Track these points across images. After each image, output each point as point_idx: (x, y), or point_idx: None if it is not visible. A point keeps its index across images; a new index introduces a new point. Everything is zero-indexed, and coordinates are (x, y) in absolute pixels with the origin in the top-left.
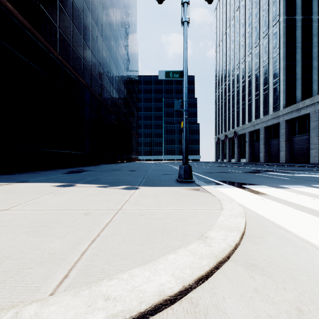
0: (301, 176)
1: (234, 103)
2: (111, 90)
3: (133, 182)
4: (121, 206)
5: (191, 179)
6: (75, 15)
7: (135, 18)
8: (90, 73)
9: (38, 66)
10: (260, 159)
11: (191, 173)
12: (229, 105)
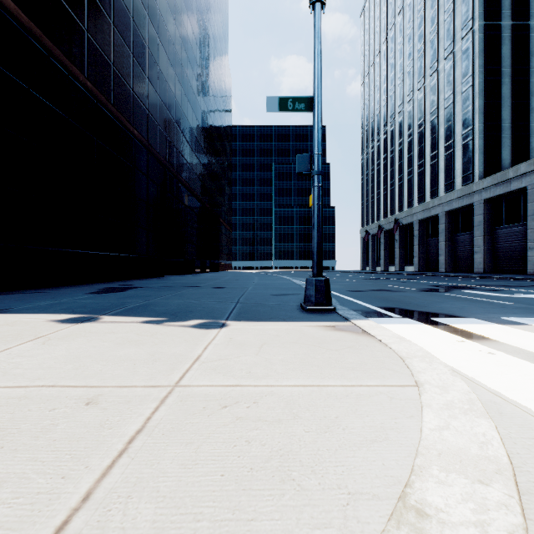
0: (528, 297)
1: (394, 171)
2: (183, 147)
3: (217, 312)
4: (180, 375)
5: (328, 305)
6: (117, 11)
7: (225, 27)
8: (147, 116)
9: (47, 97)
10: (439, 266)
11: (328, 294)
12: (385, 175)
